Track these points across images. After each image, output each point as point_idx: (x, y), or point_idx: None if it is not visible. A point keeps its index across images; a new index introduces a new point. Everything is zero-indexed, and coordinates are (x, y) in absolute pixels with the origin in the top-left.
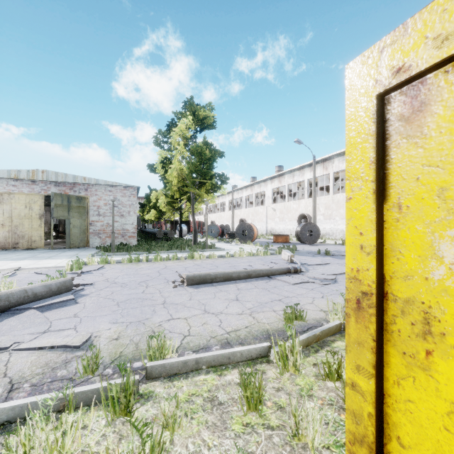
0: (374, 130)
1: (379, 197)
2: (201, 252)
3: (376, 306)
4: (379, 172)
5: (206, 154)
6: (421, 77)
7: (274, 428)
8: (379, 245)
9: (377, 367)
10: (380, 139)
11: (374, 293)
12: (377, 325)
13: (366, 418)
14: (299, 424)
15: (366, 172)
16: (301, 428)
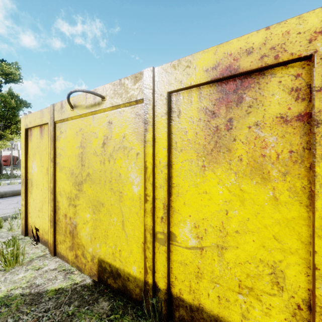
0: (24, 137)
1: (26, 154)
2: (4, 181)
3: (25, 182)
4: (26, 148)
5: (11, 103)
6: (31, 128)
7: (3, 232)
8: (26, 166)
9: (25, 197)
10: (26, 139)
11: (24, 178)
12: (25, 186)
13: (24, 211)
14: (12, 226)
15: (24, 147)
16: (13, 227)
